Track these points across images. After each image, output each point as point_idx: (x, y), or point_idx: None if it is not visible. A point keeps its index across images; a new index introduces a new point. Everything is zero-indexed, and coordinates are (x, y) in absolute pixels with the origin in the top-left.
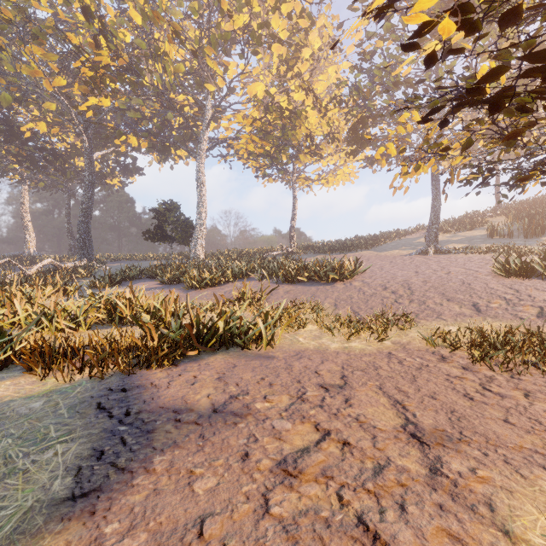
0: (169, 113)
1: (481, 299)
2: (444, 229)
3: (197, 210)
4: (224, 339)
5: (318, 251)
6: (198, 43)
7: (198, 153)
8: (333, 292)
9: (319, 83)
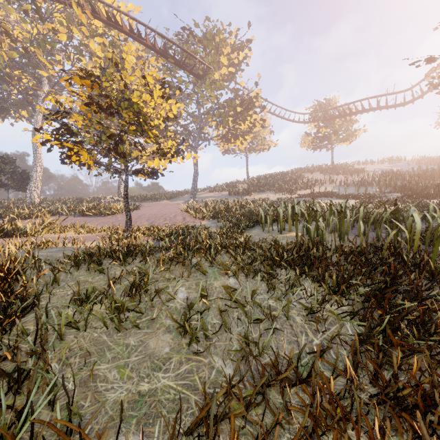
0: (4, 85)
1: (158, 220)
2: (216, 190)
3: (33, 165)
4: (7, 232)
5: (137, 200)
6: (29, 41)
7: (34, 121)
8: (102, 220)
9: (134, 87)
